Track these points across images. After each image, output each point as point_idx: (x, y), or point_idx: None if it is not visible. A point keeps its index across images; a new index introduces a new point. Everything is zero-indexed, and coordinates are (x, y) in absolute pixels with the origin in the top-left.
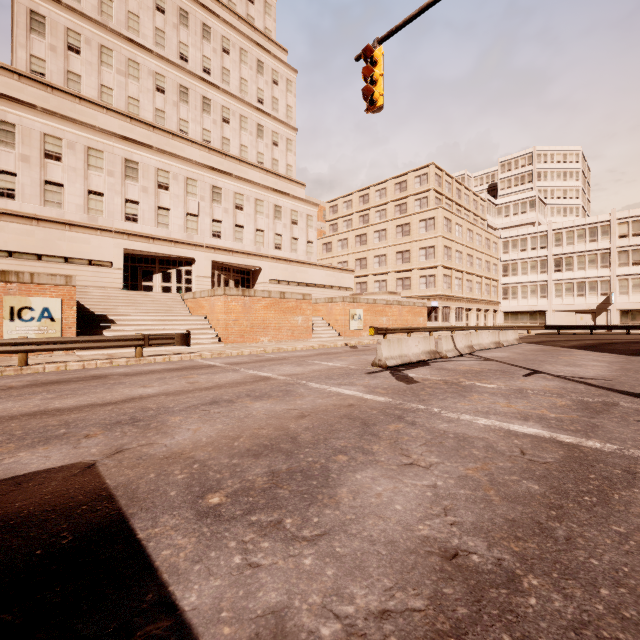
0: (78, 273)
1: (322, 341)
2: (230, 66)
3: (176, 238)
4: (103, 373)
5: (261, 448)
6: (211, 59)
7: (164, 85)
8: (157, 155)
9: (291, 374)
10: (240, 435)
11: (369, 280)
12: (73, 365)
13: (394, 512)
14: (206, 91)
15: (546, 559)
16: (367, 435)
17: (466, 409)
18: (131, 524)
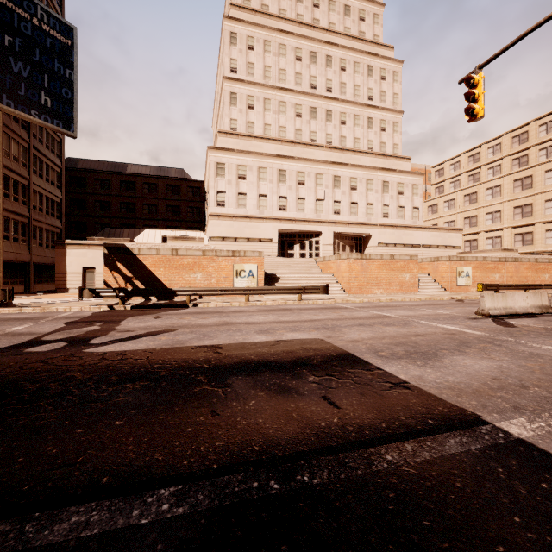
0: (254, 247)
1: (428, 295)
2: (346, 79)
3: (309, 218)
4: (287, 308)
5: (397, 343)
6: (332, 80)
7: (301, 111)
8: (297, 162)
9: (405, 315)
10: (384, 338)
11: (480, 237)
12: (268, 303)
13: (472, 368)
14: (328, 105)
15: (550, 387)
16: (462, 346)
17: (551, 344)
18: (353, 354)
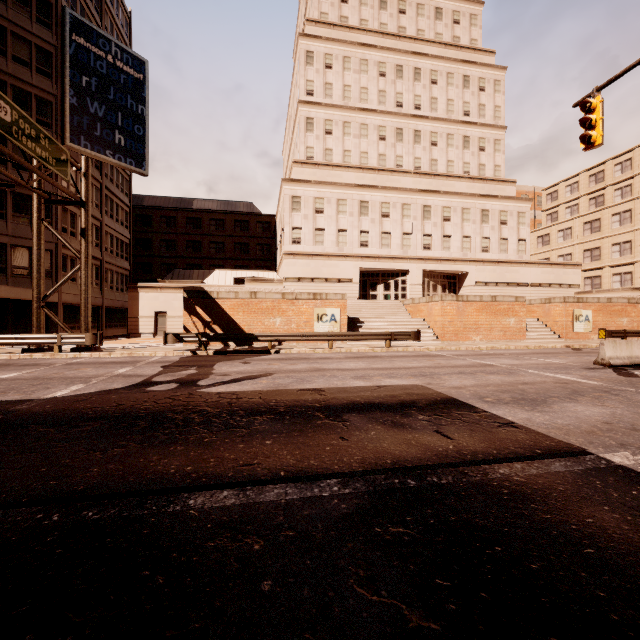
0: (332, 288)
1: (537, 342)
2: (437, 94)
3: (394, 255)
4: (375, 355)
5: (503, 391)
6: (421, 95)
7: (385, 133)
8: (381, 192)
9: (510, 364)
10: (488, 386)
11: (604, 273)
12: (353, 350)
13: (583, 413)
14: (417, 125)
15: None
16: (575, 394)
17: None
18: (458, 399)
